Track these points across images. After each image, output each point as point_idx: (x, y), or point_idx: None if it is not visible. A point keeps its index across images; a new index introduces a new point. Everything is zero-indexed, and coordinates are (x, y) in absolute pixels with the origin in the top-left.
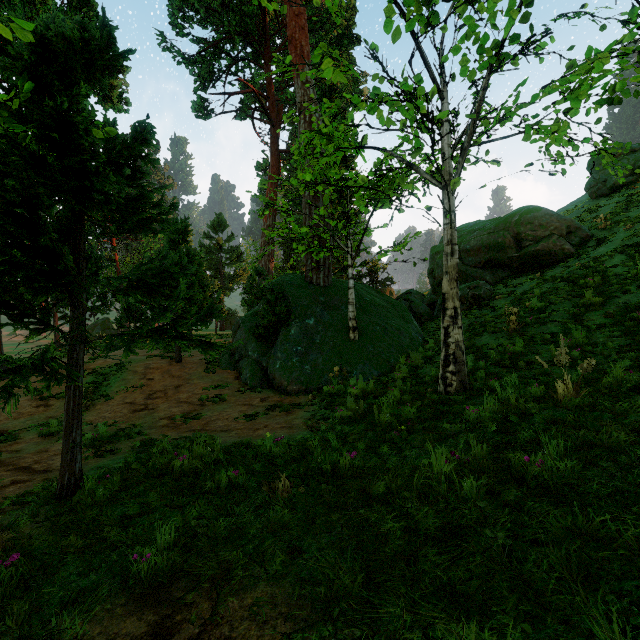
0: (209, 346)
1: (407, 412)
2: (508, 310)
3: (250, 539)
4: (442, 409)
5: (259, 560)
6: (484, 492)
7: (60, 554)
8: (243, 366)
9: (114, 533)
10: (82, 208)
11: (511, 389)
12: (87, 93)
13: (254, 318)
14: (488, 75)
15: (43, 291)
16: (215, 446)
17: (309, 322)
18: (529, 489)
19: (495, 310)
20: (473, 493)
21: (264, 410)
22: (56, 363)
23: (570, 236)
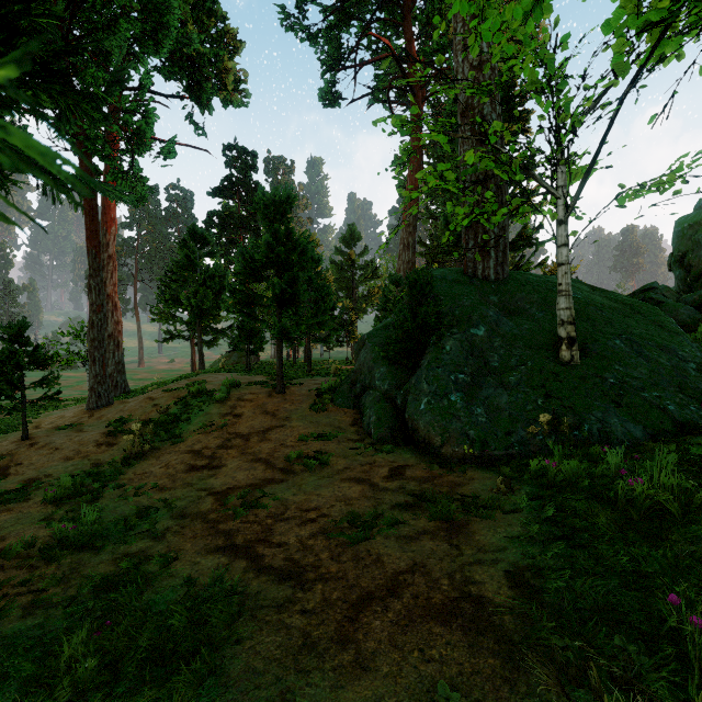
0: None
1: None
2: None
3: None
4: None
5: None
6: None
7: None
8: (366, 403)
9: None
10: None
11: None
12: None
13: (386, 332)
14: None
15: None
16: None
17: (476, 333)
18: None
19: None
20: None
21: (394, 505)
22: None
23: None
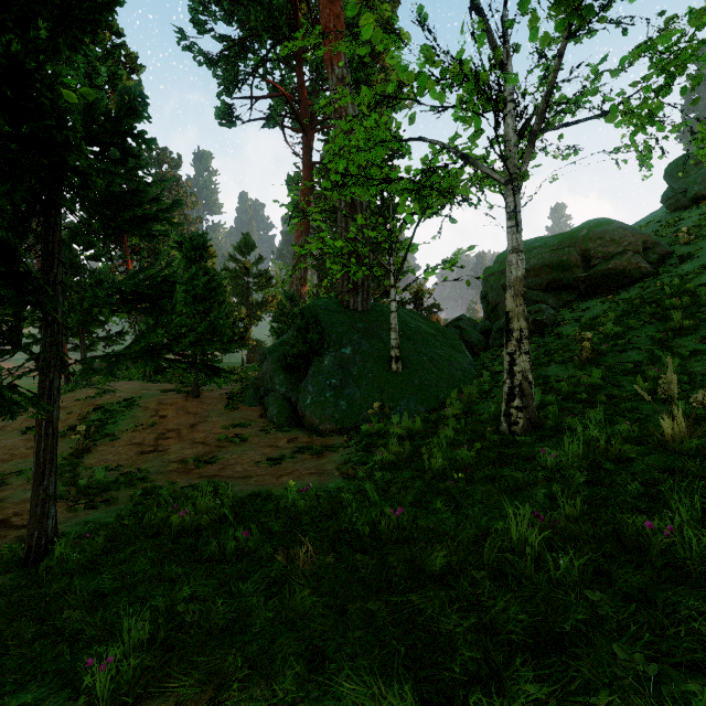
0: (215, 372)
1: (464, 456)
2: (580, 335)
3: (256, 633)
4: (507, 453)
5: (264, 672)
6: (591, 574)
7: (3, 647)
8: (269, 402)
9: (76, 619)
10: (54, 196)
11: (595, 428)
12: (60, 50)
13: (282, 347)
14: (566, 37)
15: (3, 301)
16: (225, 498)
17: (345, 351)
18: (655, 570)
19: (561, 338)
20: (575, 576)
21: (291, 453)
22: (18, 392)
23: (647, 253)
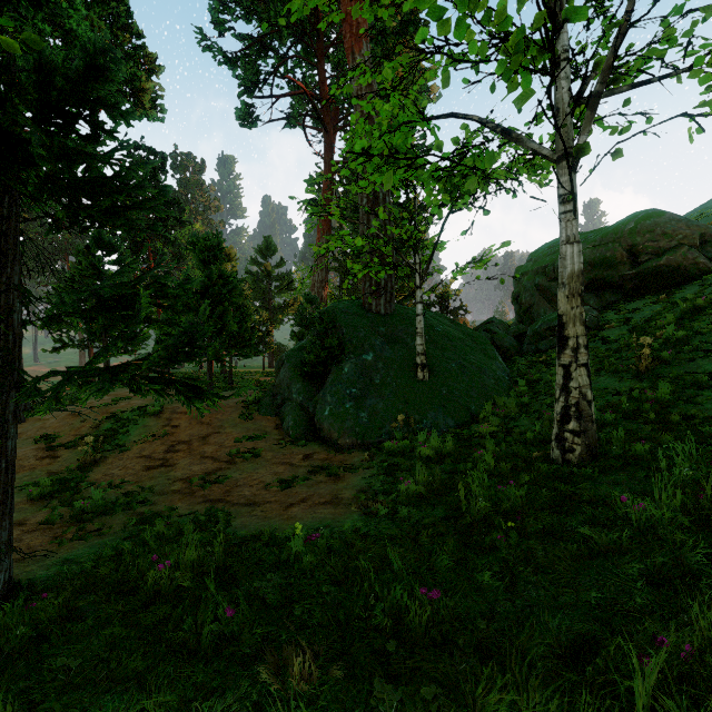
0: (199, 394)
1: (512, 496)
2: (638, 341)
3: None
4: (564, 490)
5: None
6: None
7: None
8: (285, 412)
9: None
10: (0, 177)
11: (683, 464)
12: None
13: (301, 353)
14: None
15: None
16: (215, 546)
17: (367, 358)
18: None
19: (607, 342)
20: None
21: (306, 473)
22: None
23: (705, 247)
